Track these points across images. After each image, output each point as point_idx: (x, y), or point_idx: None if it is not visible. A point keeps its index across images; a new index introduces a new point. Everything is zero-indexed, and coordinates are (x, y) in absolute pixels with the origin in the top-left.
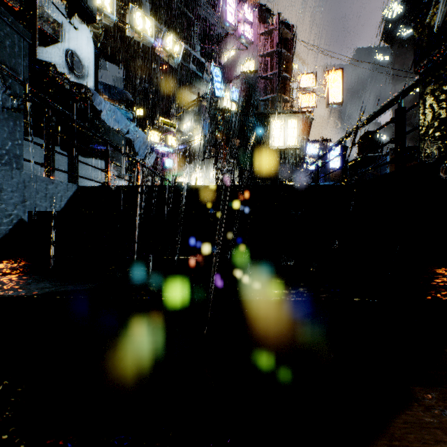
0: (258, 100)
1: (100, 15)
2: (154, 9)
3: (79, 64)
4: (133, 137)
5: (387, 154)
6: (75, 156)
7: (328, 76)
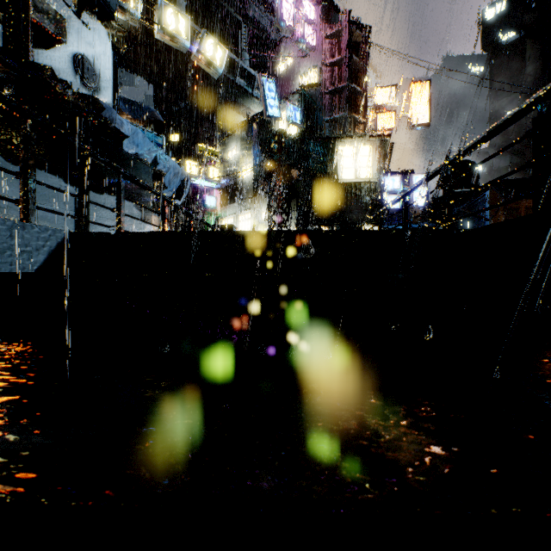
0: (323, 121)
1: (121, 11)
2: (192, 9)
3: (92, 73)
4: (160, 166)
5: (487, 189)
6: (85, 191)
7: (412, 90)
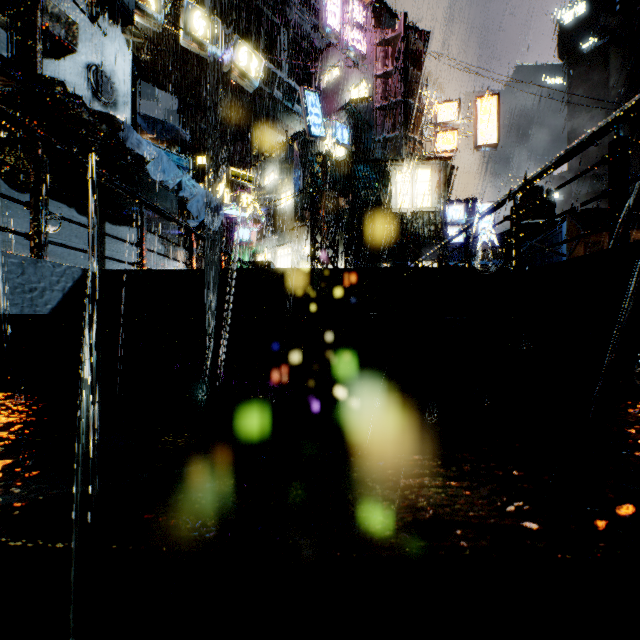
0: (374, 142)
1: (141, 14)
2: (223, 11)
3: (108, 86)
4: (187, 194)
5: (564, 220)
6: (100, 222)
7: (477, 105)
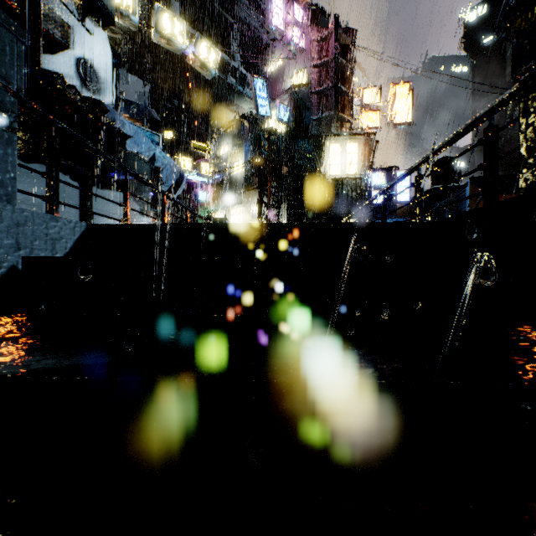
0: (311, 120)
1: (120, 16)
2: (185, 10)
3: (93, 76)
4: (158, 164)
5: (467, 185)
6: (89, 187)
7: (395, 90)
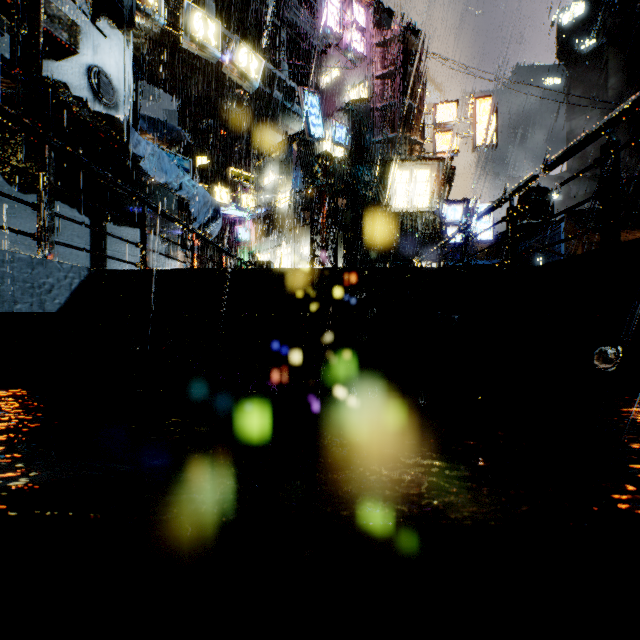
0: (373, 142)
1: (142, 15)
2: (222, 11)
3: (109, 87)
4: (188, 195)
5: (562, 220)
6: (102, 223)
7: (476, 106)
